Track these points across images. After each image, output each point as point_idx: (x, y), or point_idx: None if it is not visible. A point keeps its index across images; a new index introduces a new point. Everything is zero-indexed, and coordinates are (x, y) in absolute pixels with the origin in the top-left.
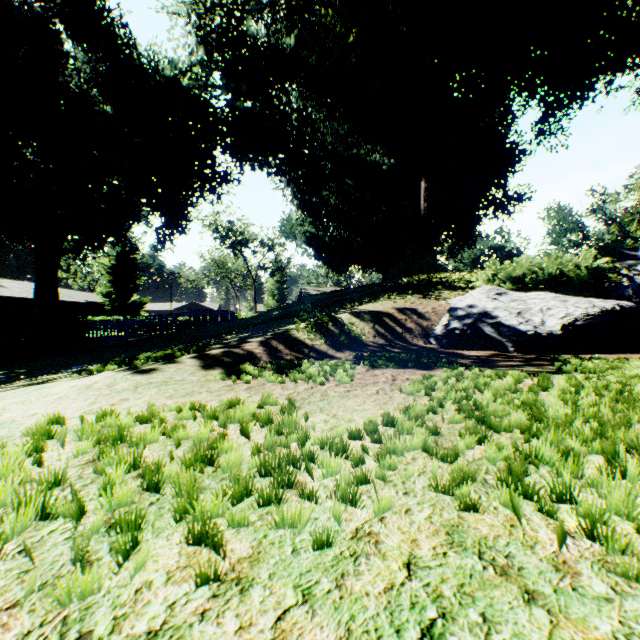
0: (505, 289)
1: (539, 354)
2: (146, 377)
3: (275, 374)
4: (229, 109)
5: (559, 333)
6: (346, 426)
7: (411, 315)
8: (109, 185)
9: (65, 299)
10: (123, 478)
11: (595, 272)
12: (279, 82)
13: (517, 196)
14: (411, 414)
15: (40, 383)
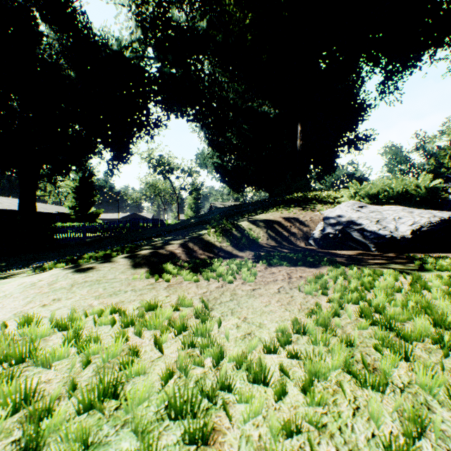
0: (364, 203)
1: (395, 253)
2: (83, 276)
3: (191, 273)
4: (159, 74)
5: (410, 237)
6: (258, 333)
7: (294, 223)
8: (72, 128)
9: (41, 210)
10: (1, 428)
11: (431, 190)
12: (195, 54)
13: (365, 137)
14: (319, 320)
15: (2, 278)
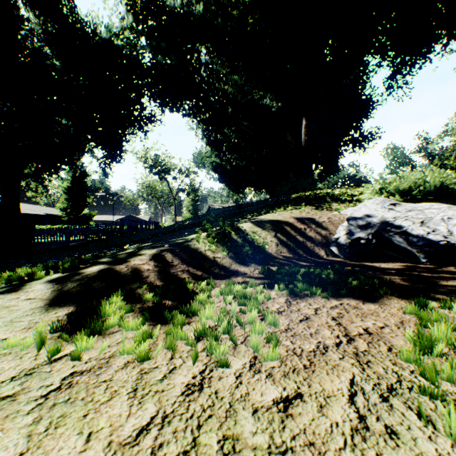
0: (394, 200)
1: (454, 266)
2: None
3: (141, 328)
4: (153, 65)
5: None
6: None
7: (309, 224)
8: (58, 123)
9: (28, 212)
10: None
11: None
12: (191, 42)
13: (370, 136)
14: None
15: None
